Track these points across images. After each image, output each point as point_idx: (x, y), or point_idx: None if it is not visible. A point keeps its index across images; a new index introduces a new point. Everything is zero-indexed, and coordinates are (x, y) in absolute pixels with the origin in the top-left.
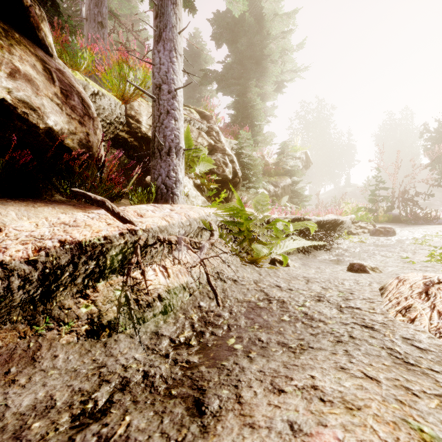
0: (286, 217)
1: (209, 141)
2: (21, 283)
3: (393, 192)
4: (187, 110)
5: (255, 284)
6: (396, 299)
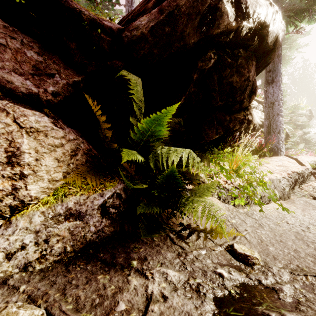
0: None
1: None
2: (291, 183)
3: None
4: None
5: None
6: None
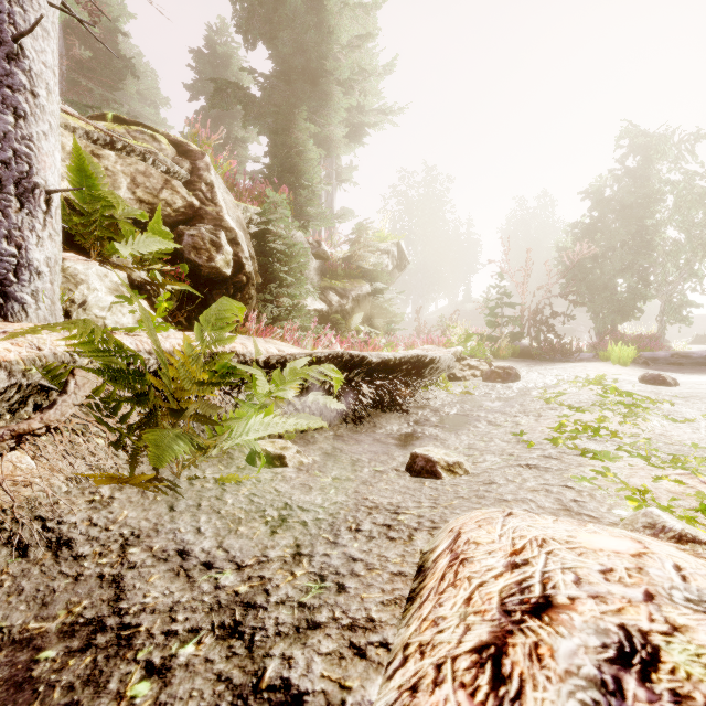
0: (309, 354)
1: (189, 200)
2: None
3: (522, 311)
4: (146, 134)
5: (116, 554)
6: (417, 663)
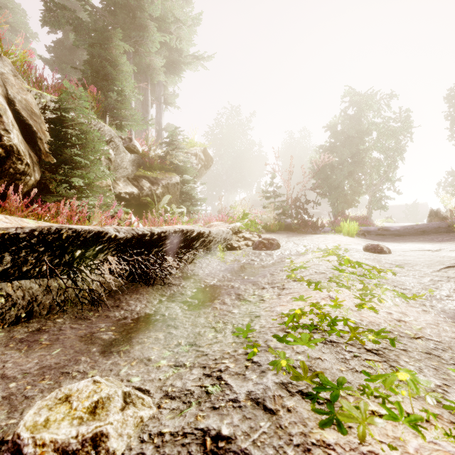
0: None
1: None
2: None
3: (287, 199)
4: None
5: None
6: None
